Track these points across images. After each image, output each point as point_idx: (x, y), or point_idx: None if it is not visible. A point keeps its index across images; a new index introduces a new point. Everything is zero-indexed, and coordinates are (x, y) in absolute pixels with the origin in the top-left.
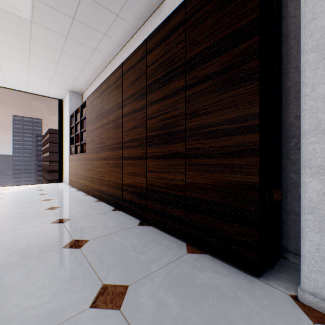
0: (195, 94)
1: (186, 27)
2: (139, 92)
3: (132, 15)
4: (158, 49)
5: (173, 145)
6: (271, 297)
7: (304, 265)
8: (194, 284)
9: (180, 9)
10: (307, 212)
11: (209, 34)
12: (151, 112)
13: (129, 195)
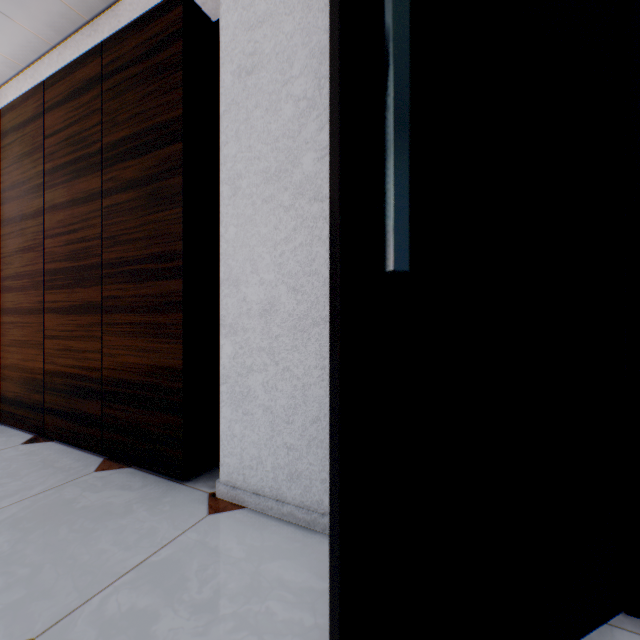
0: (115, 206)
1: (104, 90)
2: (33, 181)
3: (30, 17)
4: (63, 110)
5: (86, 291)
6: (181, 500)
7: (221, 450)
8: (67, 510)
9: (95, 54)
10: (223, 382)
11: (133, 117)
12: (53, 226)
13: (14, 388)
